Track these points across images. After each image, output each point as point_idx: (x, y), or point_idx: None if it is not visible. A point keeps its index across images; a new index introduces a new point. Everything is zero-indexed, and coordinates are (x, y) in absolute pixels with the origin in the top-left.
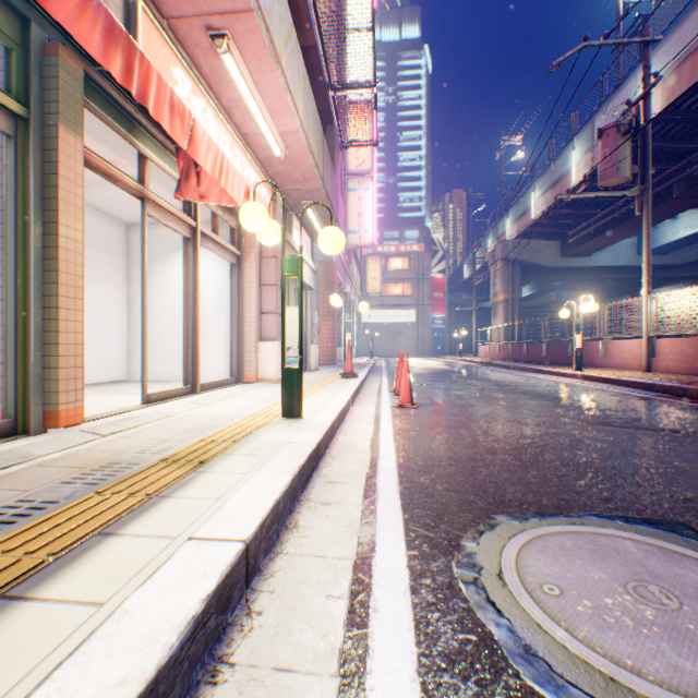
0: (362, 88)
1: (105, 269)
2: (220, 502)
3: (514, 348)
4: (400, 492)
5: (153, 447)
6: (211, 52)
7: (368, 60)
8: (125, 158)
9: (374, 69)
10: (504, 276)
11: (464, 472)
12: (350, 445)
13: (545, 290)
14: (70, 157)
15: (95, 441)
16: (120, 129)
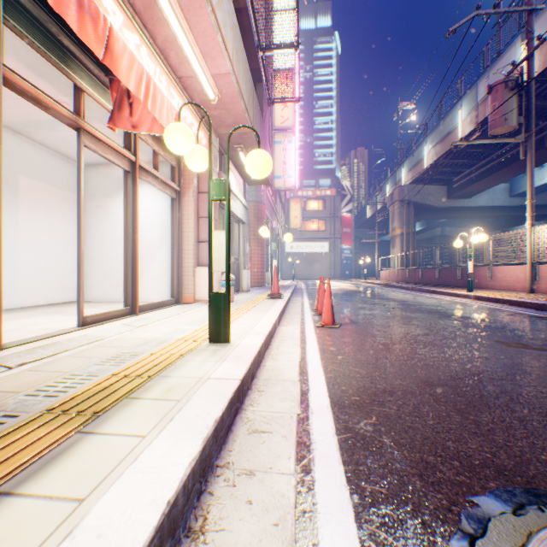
0: (287, 48)
1: (61, 203)
2: (80, 510)
3: (410, 273)
4: (341, 448)
5: (52, 386)
6: None
7: (292, 21)
8: (68, 96)
9: (297, 29)
10: (401, 214)
11: (408, 414)
12: (278, 373)
13: (432, 226)
14: None
15: None
16: (51, 56)
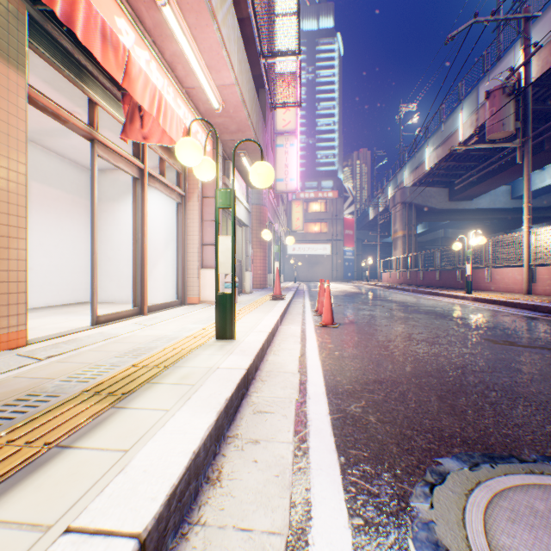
0: (289, 56)
1: (70, 208)
2: (127, 456)
3: (411, 275)
4: (332, 425)
5: (82, 374)
6: (152, 6)
7: (293, 30)
8: (81, 107)
9: (299, 38)
10: (402, 216)
11: (393, 399)
12: (279, 366)
13: (435, 228)
14: (11, 92)
15: (28, 366)
16: (68, 74)
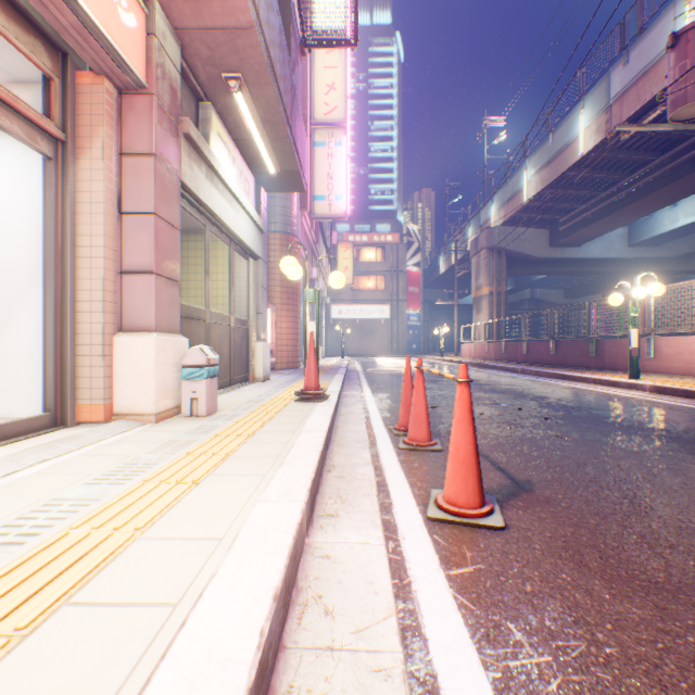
0: None
1: None
2: None
3: (508, 347)
4: None
5: None
6: None
7: None
8: None
9: None
10: (489, 267)
11: None
12: None
13: (523, 286)
14: None
15: None
16: None
